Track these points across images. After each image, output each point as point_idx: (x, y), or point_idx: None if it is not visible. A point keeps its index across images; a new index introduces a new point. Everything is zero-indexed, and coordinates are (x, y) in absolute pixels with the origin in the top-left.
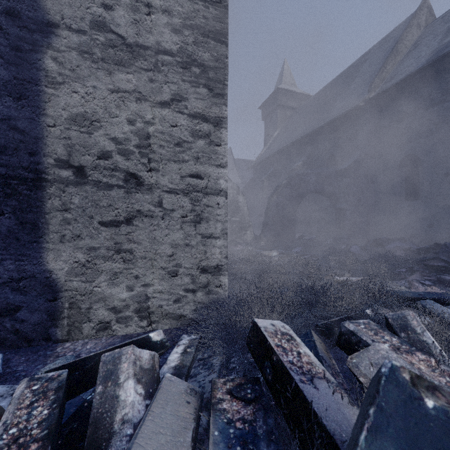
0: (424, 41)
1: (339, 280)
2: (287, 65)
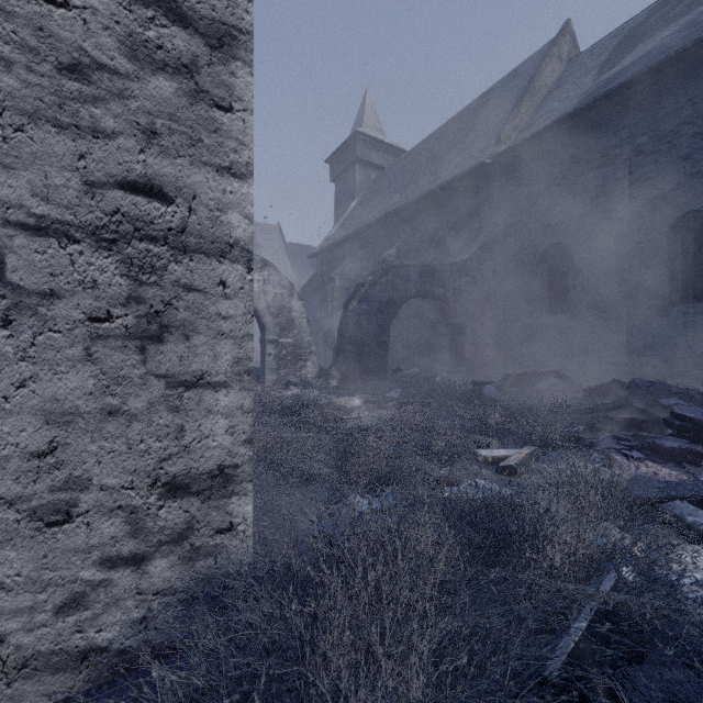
0: (570, 79)
1: (487, 458)
2: (370, 98)
